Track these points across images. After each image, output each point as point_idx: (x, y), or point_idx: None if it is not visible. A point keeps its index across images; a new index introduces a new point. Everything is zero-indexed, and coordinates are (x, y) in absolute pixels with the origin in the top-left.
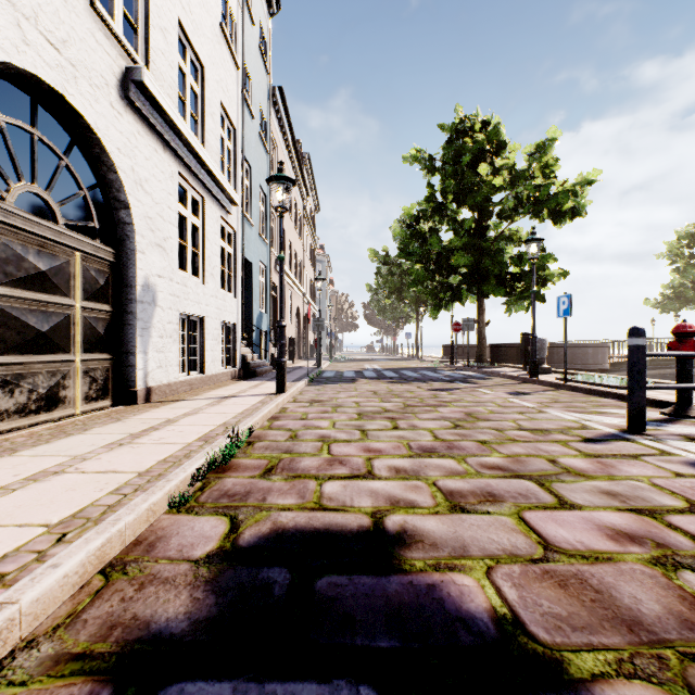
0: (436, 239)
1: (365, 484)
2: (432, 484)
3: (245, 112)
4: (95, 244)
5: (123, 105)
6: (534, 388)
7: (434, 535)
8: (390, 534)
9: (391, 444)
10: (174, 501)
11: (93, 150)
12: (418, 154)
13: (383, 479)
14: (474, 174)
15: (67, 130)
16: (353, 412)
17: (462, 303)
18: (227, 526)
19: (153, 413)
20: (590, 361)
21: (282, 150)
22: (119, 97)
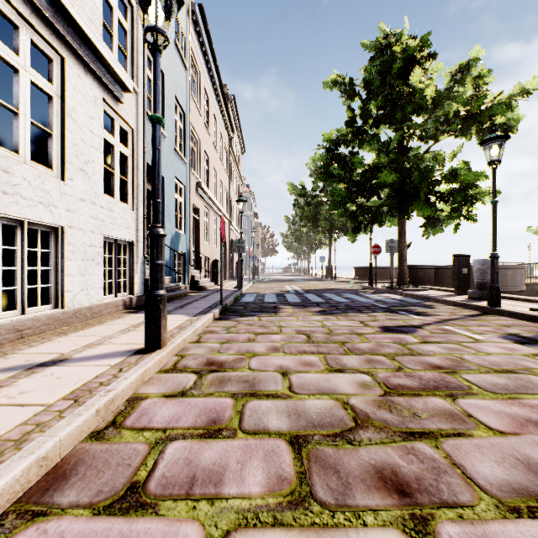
0: (359, 158)
1: None
2: None
3: None
4: None
5: None
6: (520, 325)
7: None
8: None
9: None
10: None
11: None
12: (338, 79)
13: None
14: (404, 84)
15: None
16: (280, 426)
17: (379, 226)
18: None
19: None
20: (509, 282)
21: (206, 78)
22: None
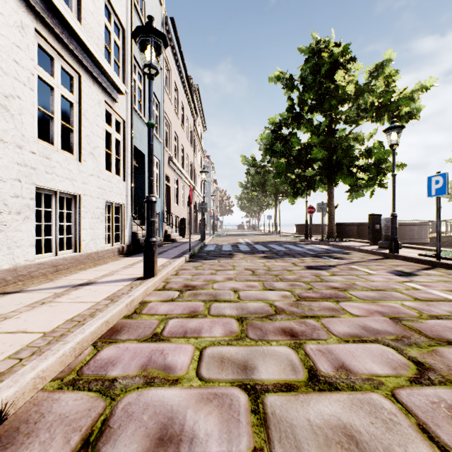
0: (296, 139)
1: None
2: None
3: (138, 23)
4: None
5: None
6: (407, 265)
7: None
8: None
9: None
10: None
11: None
12: (281, 75)
13: None
14: (330, 82)
15: None
16: (232, 313)
17: (313, 191)
18: None
19: None
20: (415, 236)
21: (175, 74)
22: None
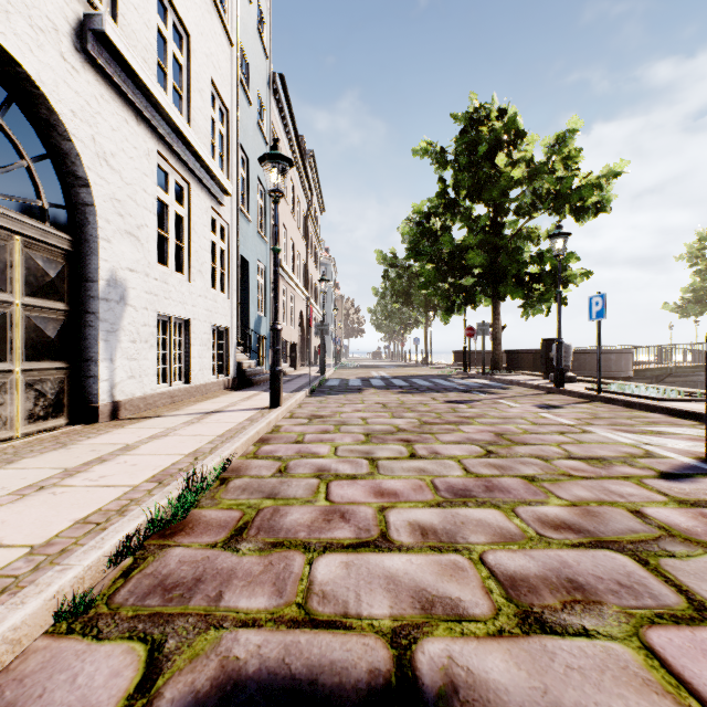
0: (448, 237)
1: (378, 562)
2: (479, 562)
3: (241, 96)
4: (42, 228)
5: (79, 60)
6: (563, 399)
7: (510, 703)
8: (428, 699)
9: (410, 483)
10: (64, 609)
11: (39, 111)
12: (429, 147)
13: (405, 550)
14: (490, 165)
15: (2, 83)
16: (359, 431)
17: (475, 306)
18: (138, 671)
19: (113, 435)
20: (613, 368)
21: (284, 143)
22: (74, 48)
